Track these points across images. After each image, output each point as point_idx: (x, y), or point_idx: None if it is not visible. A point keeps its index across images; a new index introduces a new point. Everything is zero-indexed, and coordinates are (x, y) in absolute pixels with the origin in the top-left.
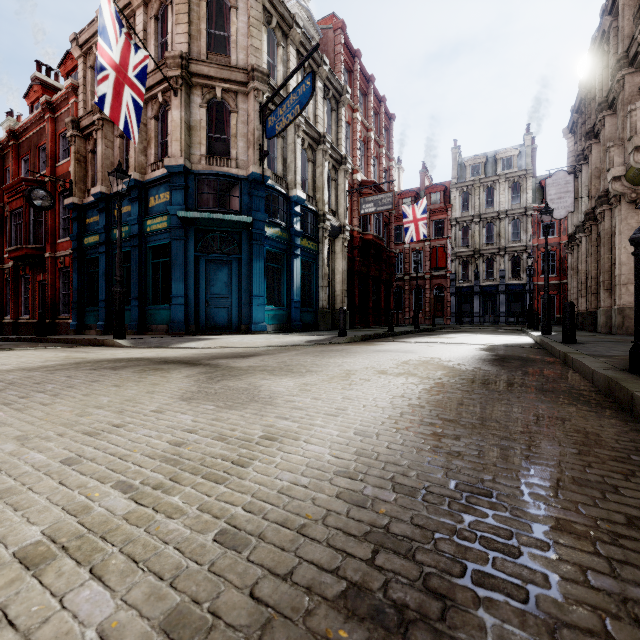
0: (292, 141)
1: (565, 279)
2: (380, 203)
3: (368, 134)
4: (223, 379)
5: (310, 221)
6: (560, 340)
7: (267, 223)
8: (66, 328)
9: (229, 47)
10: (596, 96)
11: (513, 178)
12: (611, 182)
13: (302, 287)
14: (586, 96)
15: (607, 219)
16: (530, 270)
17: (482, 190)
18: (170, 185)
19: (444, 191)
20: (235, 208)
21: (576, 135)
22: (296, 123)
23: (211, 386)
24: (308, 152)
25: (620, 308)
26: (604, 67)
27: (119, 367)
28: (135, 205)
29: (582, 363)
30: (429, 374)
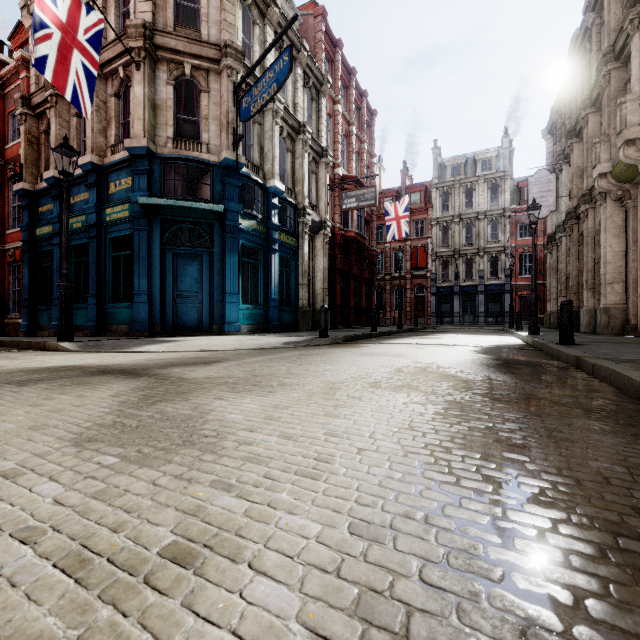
0: (270, 128)
1: (541, 280)
2: (362, 198)
3: (350, 128)
4: (162, 399)
5: (289, 215)
6: (554, 341)
7: (242, 215)
8: (16, 329)
9: (200, 21)
10: (577, 95)
11: (492, 179)
12: (597, 179)
13: (281, 285)
14: (566, 96)
15: (590, 218)
16: (511, 270)
17: (462, 191)
18: (132, 169)
19: (425, 191)
20: (207, 198)
21: (555, 136)
22: (274, 109)
23: (137, 413)
24: (287, 142)
25: (606, 307)
26: (586, 66)
27: (32, 381)
28: (93, 191)
29: (614, 371)
30: (434, 387)
